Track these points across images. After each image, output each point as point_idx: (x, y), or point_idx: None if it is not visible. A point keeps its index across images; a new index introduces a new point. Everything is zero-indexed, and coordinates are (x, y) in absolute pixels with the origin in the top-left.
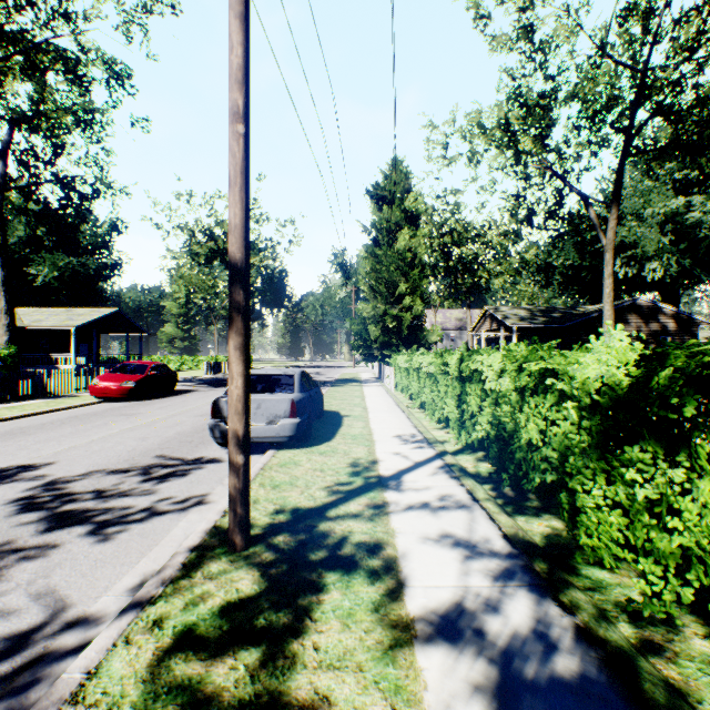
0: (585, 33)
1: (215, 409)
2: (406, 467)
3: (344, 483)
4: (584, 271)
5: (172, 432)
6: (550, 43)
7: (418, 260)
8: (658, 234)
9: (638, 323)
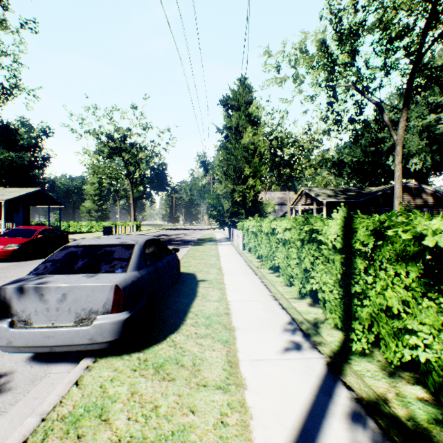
0: None
1: None
2: (300, 424)
3: None
4: (366, 165)
5: None
6: None
7: (258, 151)
8: (419, 139)
9: (408, 199)
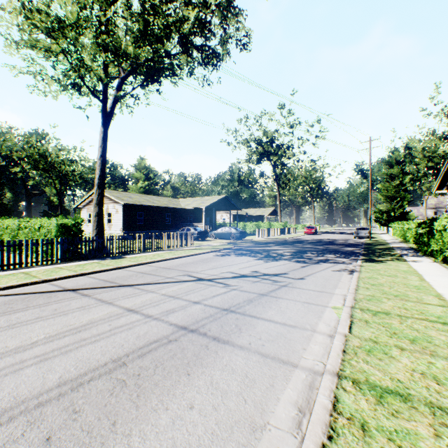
0: None
1: (355, 232)
2: (389, 240)
3: (379, 240)
4: None
5: (340, 237)
6: None
7: (405, 187)
8: None
9: None
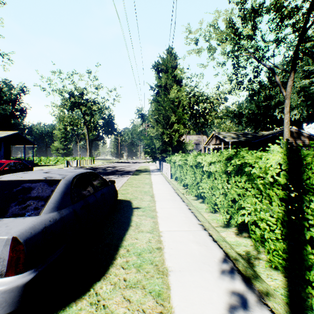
0: None
1: None
2: None
3: None
4: (259, 115)
5: None
6: None
7: (181, 104)
8: (297, 96)
9: (291, 140)
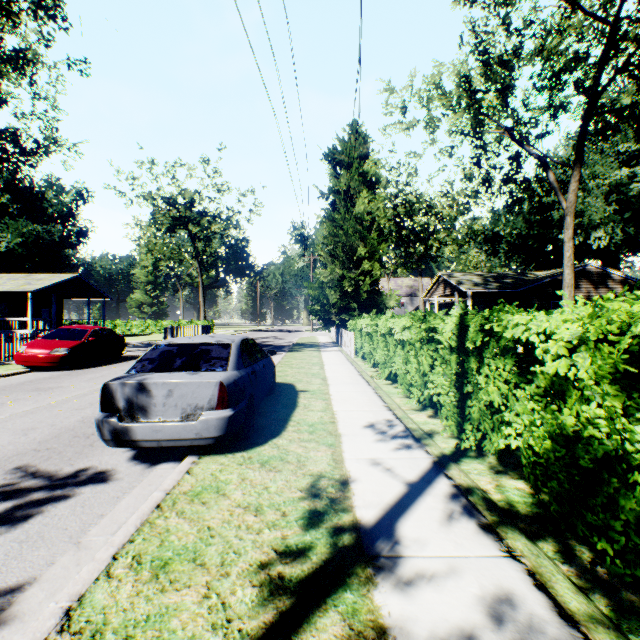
0: None
1: (106, 398)
2: (397, 498)
3: (294, 551)
4: (530, 239)
5: (76, 417)
6: None
7: (376, 224)
8: (604, 203)
9: (588, 288)
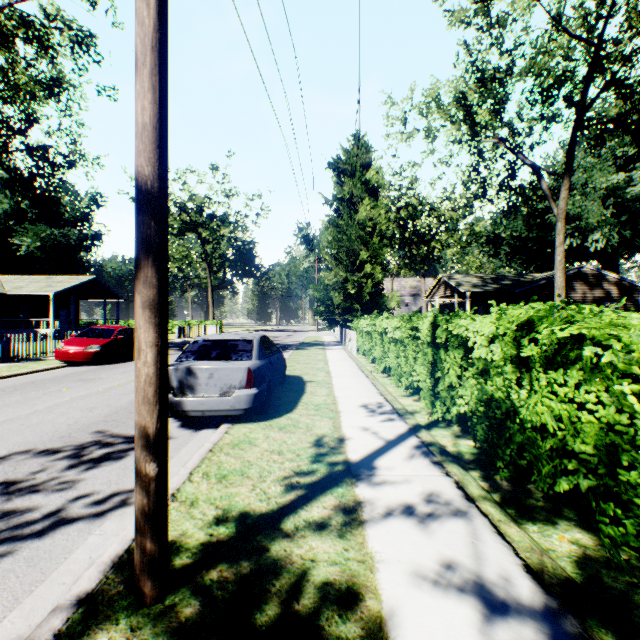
0: (542, 6)
1: None
2: (378, 448)
3: (306, 471)
4: (530, 242)
5: (125, 400)
6: (506, 19)
7: (378, 229)
8: (601, 207)
9: (583, 290)
